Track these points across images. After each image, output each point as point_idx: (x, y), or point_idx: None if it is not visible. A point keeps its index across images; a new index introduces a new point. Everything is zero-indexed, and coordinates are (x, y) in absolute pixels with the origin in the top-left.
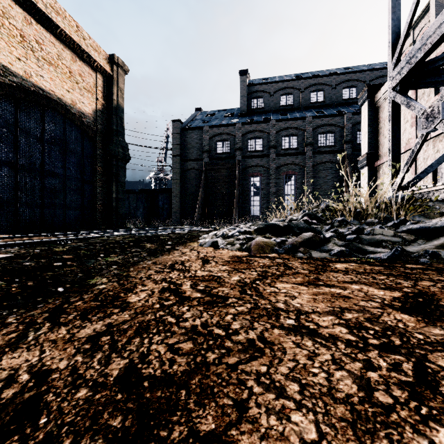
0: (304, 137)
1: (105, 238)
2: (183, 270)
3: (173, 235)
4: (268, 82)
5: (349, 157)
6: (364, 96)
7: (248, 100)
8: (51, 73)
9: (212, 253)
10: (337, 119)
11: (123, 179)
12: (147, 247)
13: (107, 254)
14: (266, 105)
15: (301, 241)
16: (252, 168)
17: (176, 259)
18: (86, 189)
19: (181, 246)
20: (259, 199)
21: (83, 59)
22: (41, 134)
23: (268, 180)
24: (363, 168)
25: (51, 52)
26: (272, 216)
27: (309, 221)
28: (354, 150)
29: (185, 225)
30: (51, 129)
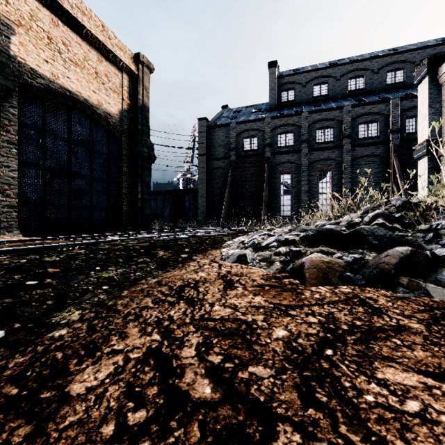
0: (342, 128)
1: (118, 242)
2: (193, 302)
3: (193, 239)
4: (299, 73)
5: (397, 148)
6: (423, 72)
7: (277, 93)
8: (78, 74)
9: (238, 268)
10: (381, 106)
11: (148, 179)
12: (159, 255)
13: (106, 266)
14: (297, 97)
15: (396, 264)
16: (282, 165)
17: (189, 276)
18: (112, 190)
19: (200, 255)
20: (290, 198)
21: (109, 59)
22: (68, 136)
23: (300, 178)
24: (422, 159)
25: (78, 53)
26: (308, 217)
27: (388, 226)
28: (403, 140)
29: (211, 226)
30: (78, 130)
